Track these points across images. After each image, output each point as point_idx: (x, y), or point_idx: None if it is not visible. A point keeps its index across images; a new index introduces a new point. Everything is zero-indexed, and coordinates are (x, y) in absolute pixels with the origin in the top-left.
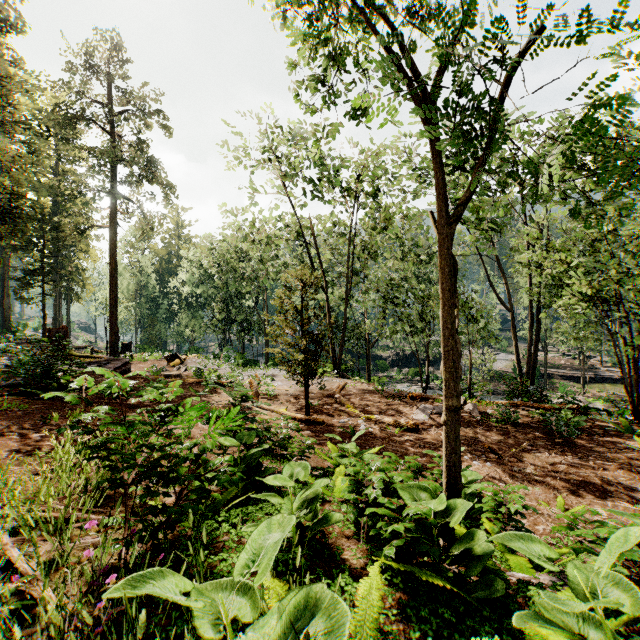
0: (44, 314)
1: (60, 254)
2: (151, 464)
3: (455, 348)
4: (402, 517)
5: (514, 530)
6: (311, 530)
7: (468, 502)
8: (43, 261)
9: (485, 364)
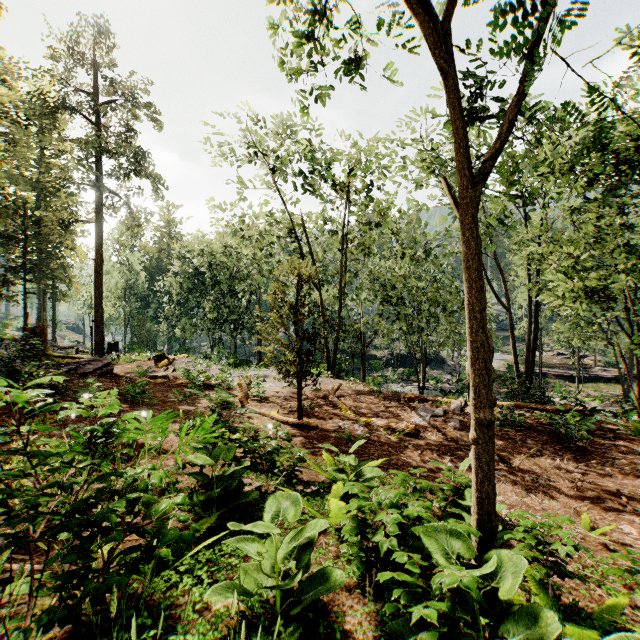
0: (26, 313)
1: (45, 251)
2: (73, 508)
3: (489, 344)
4: (429, 582)
5: (559, 575)
6: (301, 592)
7: (517, 555)
8: (25, 257)
9: None
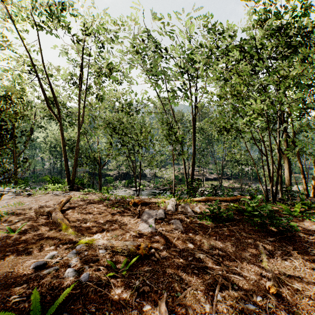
0: None
1: None
2: None
3: None
4: None
5: None
6: None
7: None
8: None
9: (167, 175)
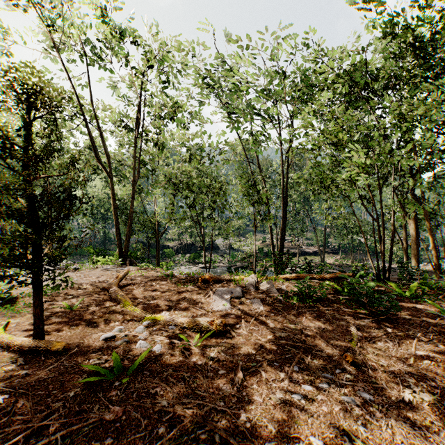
0: None
1: None
2: None
3: None
4: None
5: None
6: None
7: None
8: None
9: (247, 246)
